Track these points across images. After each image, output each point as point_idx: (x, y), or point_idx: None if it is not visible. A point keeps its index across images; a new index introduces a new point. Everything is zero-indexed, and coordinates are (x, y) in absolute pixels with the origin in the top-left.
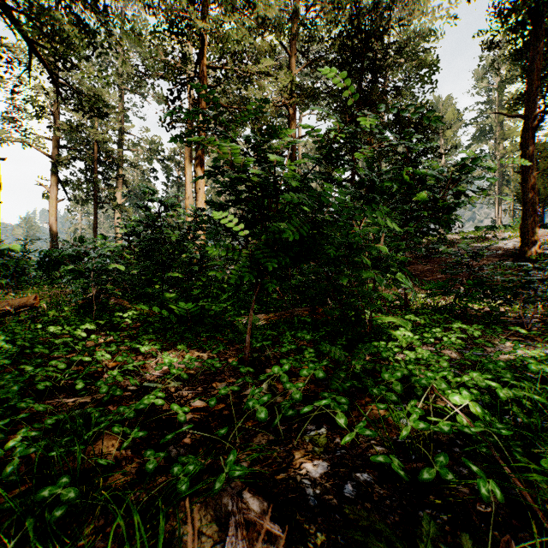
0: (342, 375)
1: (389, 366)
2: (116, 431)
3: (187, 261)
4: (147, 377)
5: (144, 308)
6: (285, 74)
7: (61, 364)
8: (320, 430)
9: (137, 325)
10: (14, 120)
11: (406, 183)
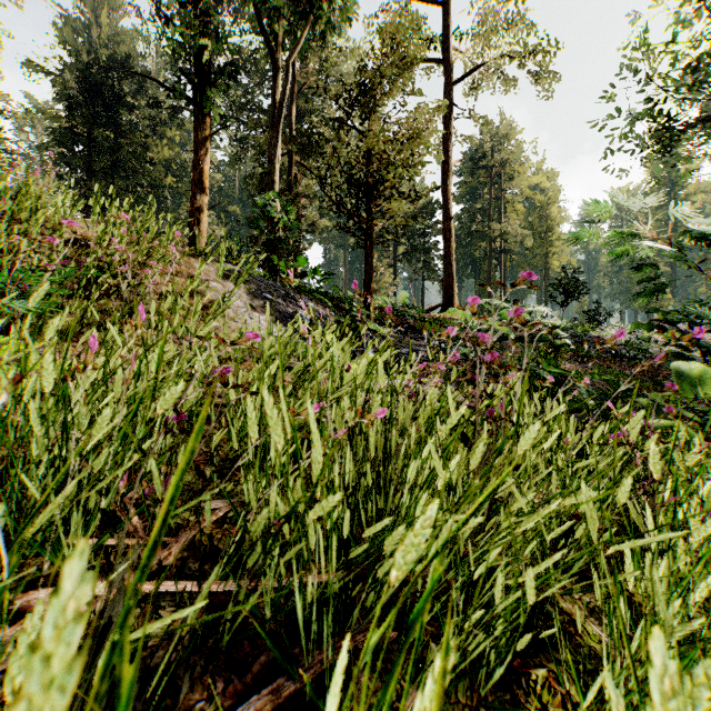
0: None
1: None
2: None
3: None
4: None
5: None
6: None
7: None
8: None
9: None
10: None
11: None
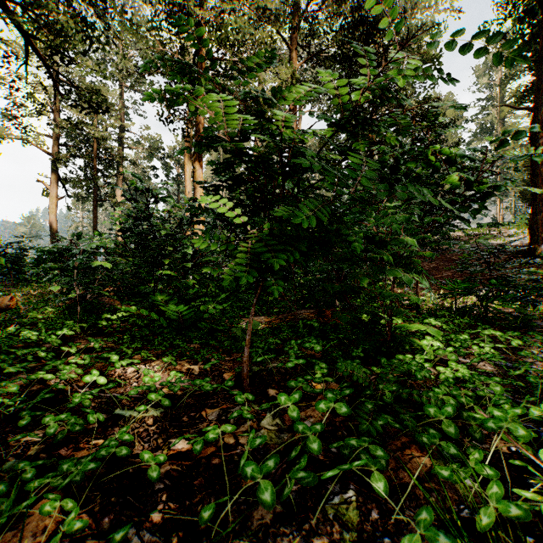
0: (368, 405)
1: (429, 393)
2: (45, 512)
3: (181, 258)
4: (123, 399)
5: (130, 311)
6: (286, 65)
7: (13, 385)
8: (347, 493)
9: (126, 328)
10: (15, 117)
11: (434, 165)
